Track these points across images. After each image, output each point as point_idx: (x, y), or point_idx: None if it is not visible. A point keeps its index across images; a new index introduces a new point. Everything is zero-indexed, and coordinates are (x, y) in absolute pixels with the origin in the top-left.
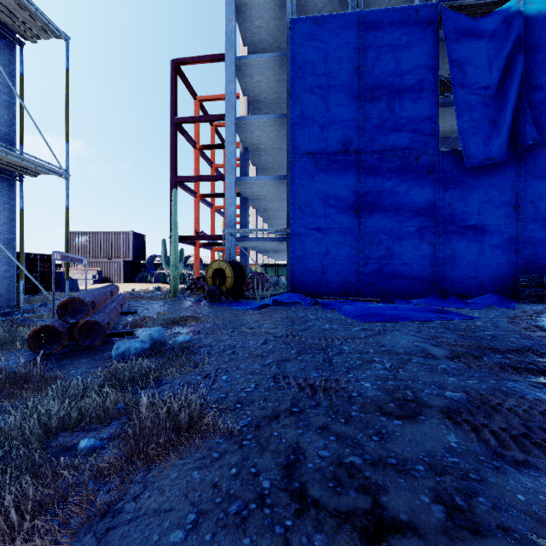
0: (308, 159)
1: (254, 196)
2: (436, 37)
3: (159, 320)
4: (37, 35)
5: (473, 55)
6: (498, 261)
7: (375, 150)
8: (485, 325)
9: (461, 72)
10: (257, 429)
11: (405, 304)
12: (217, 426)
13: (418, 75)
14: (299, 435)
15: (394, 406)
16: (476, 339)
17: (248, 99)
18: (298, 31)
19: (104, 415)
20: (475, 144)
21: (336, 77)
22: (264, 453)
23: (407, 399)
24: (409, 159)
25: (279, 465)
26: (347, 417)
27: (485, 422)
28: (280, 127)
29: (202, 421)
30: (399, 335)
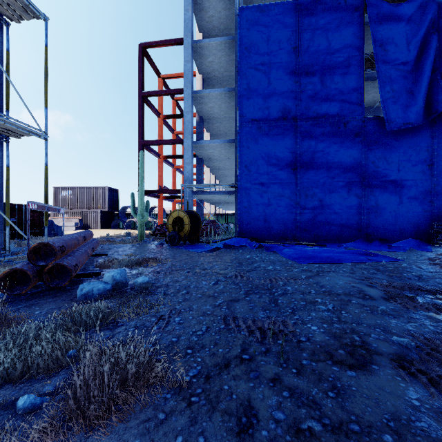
0: (253, 125)
1: (208, 157)
2: (361, 21)
3: (124, 261)
4: (20, 16)
5: (393, 35)
6: (415, 211)
7: (310, 117)
8: (410, 266)
9: (383, 50)
10: (207, 381)
11: (336, 248)
12: (166, 377)
13: (346, 53)
14: (251, 389)
15: (344, 353)
16: (404, 279)
17: (203, 76)
18: (244, 18)
19: (53, 363)
20: (395, 111)
21: (277, 55)
22: (214, 414)
23: (355, 345)
24: (339, 124)
25: (230, 432)
26: (299, 366)
27: (440, 373)
28: (229, 99)
29: (150, 373)
30: (336, 276)
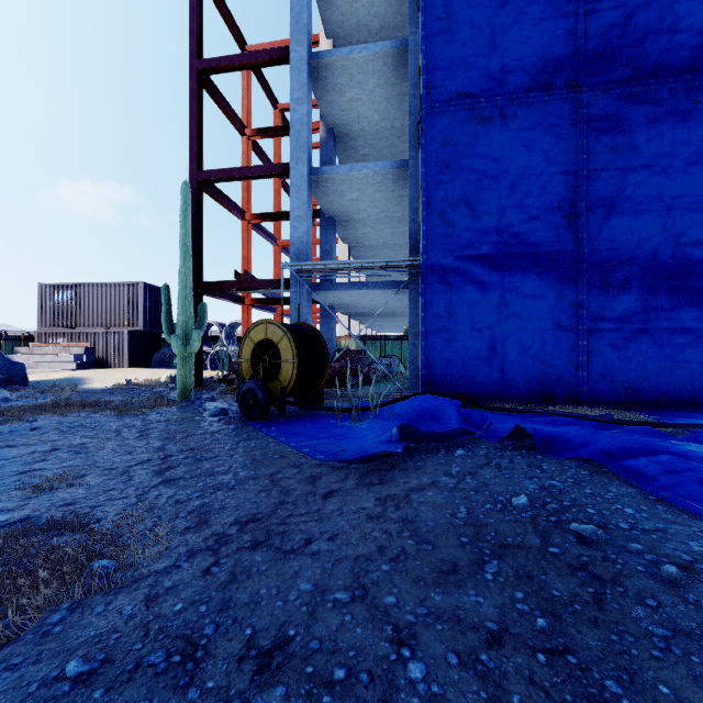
0: (460, 109)
1: (345, 215)
2: None
3: None
4: None
5: None
6: None
7: (614, 79)
8: None
9: None
10: None
11: None
12: None
13: None
14: None
15: None
16: None
17: (335, 45)
18: None
19: None
20: None
21: None
22: None
23: None
24: (696, 92)
25: None
26: None
27: None
28: (394, 74)
29: None
30: None
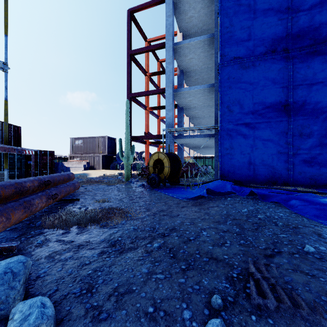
0: (235, 64)
1: (187, 106)
2: None
3: (74, 218)
4: None
5: None
6: None
7: (305, 45)
8: None
9: None
10: None
11: None
12: None
13: None
14: None
15: None
16: None
17: (183, 34)
18: None
19: None
20: None
21: None
22: None
23: None
24: None
25: None
26: None
27: None
28: (208, 47)
29: None
30: None
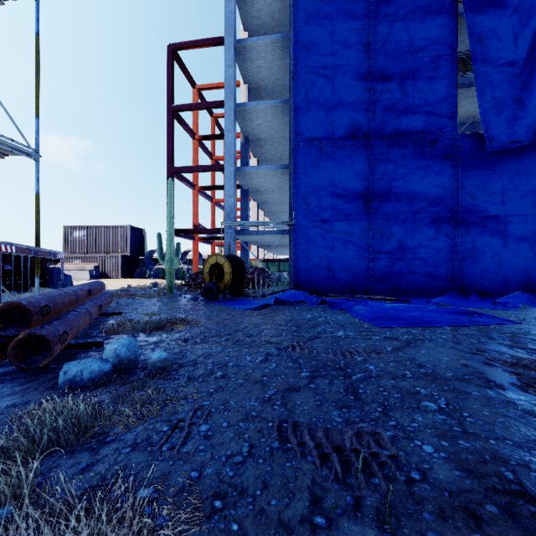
0: (313, 146)
1: (255, 188)
2: (454, 10)
3: (140, 325)
4: None
5: (496, 27)
6: (524, 255)
7: (386, 135)
8: (534, 332)
9: (483, 47)
10: None
11: (423, 304)
12: None
13: (434, 52)
14: None
15: (498, 513)
16: (532, 352)
17: (249, 87)
18: (301, 8)
19: None
20: (499, 126)
21: (343, 56)
22: None
23: (512, 491)
24: (424, 143)
25: None
26: None
27: None
28: (282, 114)
29: None
30: (435, 348)
